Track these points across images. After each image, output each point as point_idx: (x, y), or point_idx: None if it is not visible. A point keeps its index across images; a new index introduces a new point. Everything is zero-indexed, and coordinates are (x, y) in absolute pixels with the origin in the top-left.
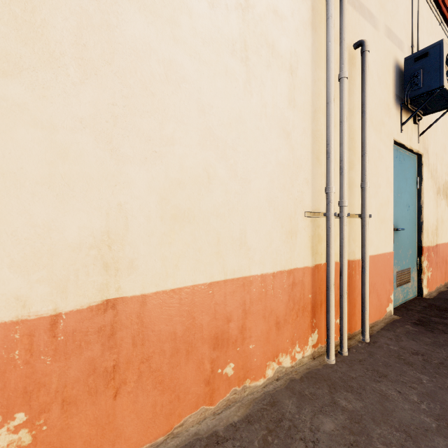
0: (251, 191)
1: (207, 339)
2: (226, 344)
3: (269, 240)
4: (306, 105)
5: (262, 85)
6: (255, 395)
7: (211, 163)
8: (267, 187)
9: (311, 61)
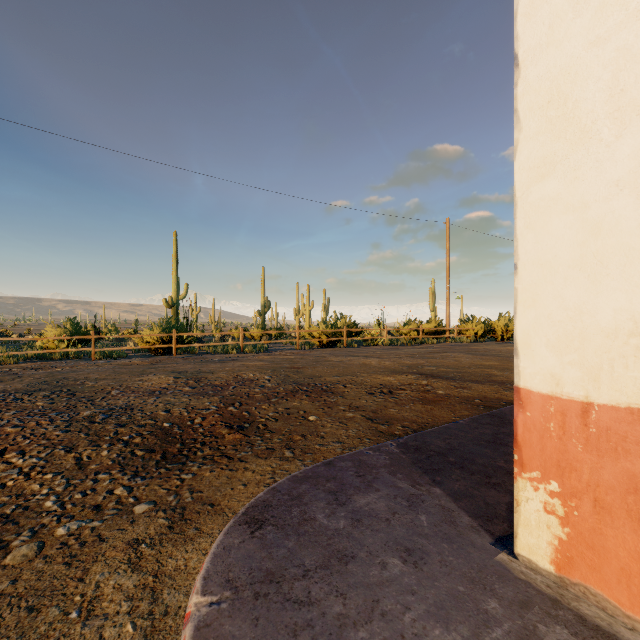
0: None
1: None
2: None
3: None
4: None
5: None
6: None
7: None
8: None
9: None
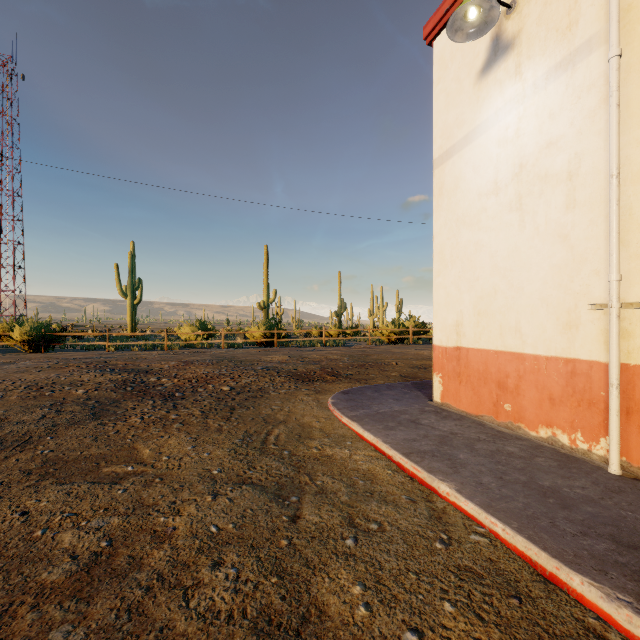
0: (524, 294)
1: (494, 381)
2: (505, 390)
3: (541, 330)
4: (595, 194)
5: (535, 214)
6: (523, 435)
7: (496, 283)
8: (540, 289)
9: (606, 140)
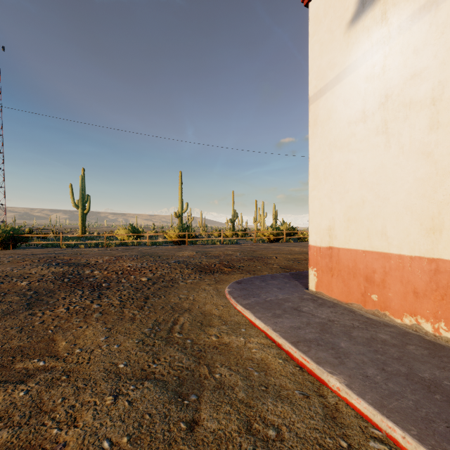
0: (390, 204)
1: (362, 275)
2: (372, 283)
3: (406, 233)
4: None
5: (400, 136)
6: (389, 322)
7: (364, 195)
8: (404, 199)
9: None
